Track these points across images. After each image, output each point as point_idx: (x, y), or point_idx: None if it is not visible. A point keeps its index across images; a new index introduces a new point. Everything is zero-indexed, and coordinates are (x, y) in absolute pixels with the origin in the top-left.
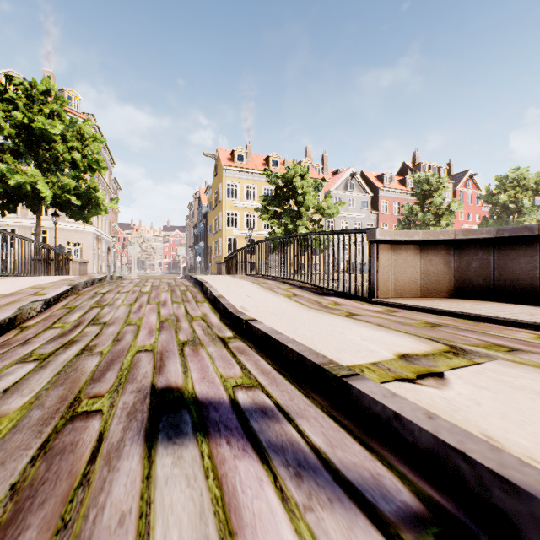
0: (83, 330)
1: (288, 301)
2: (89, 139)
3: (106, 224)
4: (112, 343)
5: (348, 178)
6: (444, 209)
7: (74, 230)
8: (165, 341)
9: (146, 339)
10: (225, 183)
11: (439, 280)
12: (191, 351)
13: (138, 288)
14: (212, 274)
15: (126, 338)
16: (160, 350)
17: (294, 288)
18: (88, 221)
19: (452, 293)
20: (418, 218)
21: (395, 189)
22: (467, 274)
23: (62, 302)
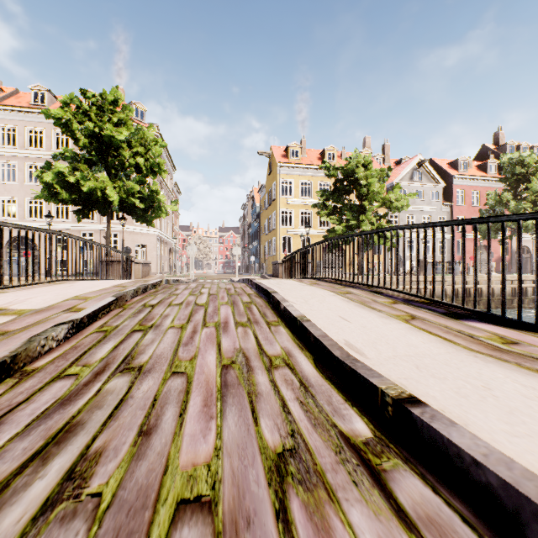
0: (103, 385)
1: (414, 331)
2: (151, 143)
3: (168, 226)
4: (133, 448)
5: (415, 167)
6: None
7: (140, 233)
8: (237, 448)
9: (198, 434)
10: (279, 181)
11: None
12: (310, 531)
13: (193, 299)
14: (268, 275)
15: (163, 426)
16: (230, 509)
17: (400, 304)
18: (151, 223)
19: None
20: (510, 207)
21: (473, 176)
22: None
23: (100, 320)
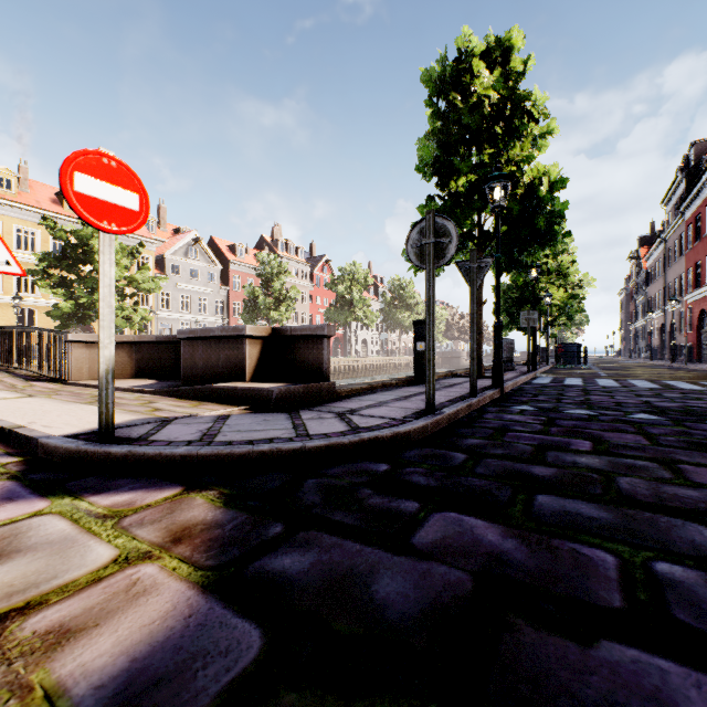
0: None
1: None
2: None
3: None
4: None
5: (191, 243)
6: (285, 295)
7: None
8: None
9: None
10: None
11: (125, 367)
12: None
13: None
14: None
15: None
16: None
17: (10, 377)
18: None
19: (134, 375)
20: (260, 301)
21: (249, 264)
22: (143, 363)
23: None
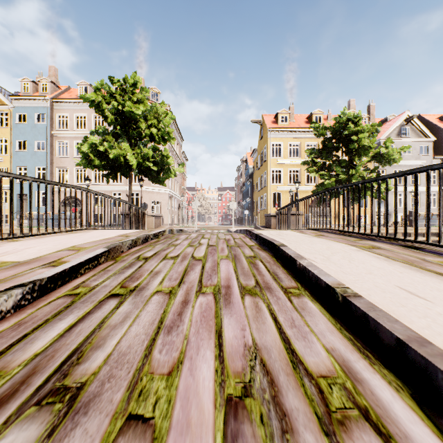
0: None
1: None
2: (162, 115)
3: (177, 186)
4: None
5: (403, 123)
6: None
7: (156, 192)
8: None
9: None
10: (270, 144)
11: None
12: None
13: (191, 250)
14: (261, 226)
15: None
16: None
17: None
18: (163, 183)
19: None
20: None
21: None
22: None
23: (81, 277)
